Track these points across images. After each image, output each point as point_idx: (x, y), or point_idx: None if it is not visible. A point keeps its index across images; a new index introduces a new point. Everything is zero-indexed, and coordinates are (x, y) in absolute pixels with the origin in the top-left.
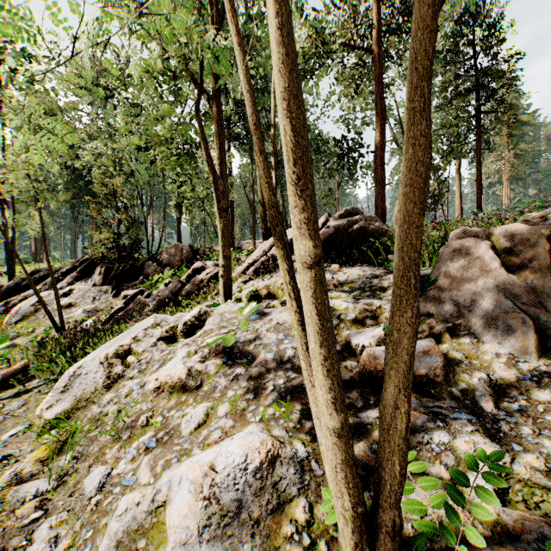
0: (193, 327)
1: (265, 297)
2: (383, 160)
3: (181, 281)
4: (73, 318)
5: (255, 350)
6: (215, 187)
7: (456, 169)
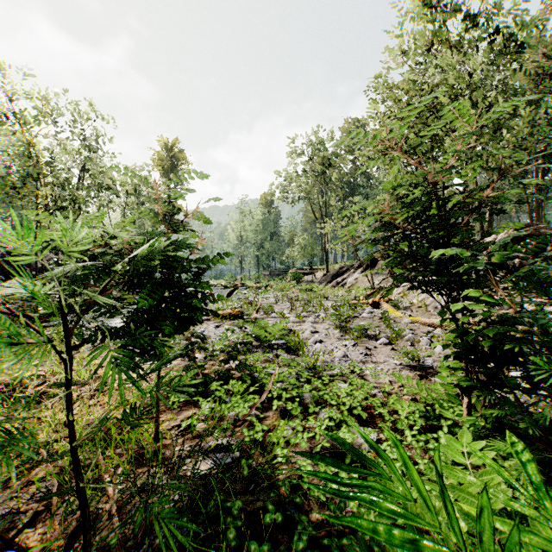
0: None
1: None
2: None
3: None
4: (375, 283)
5: None
6: None
7: None
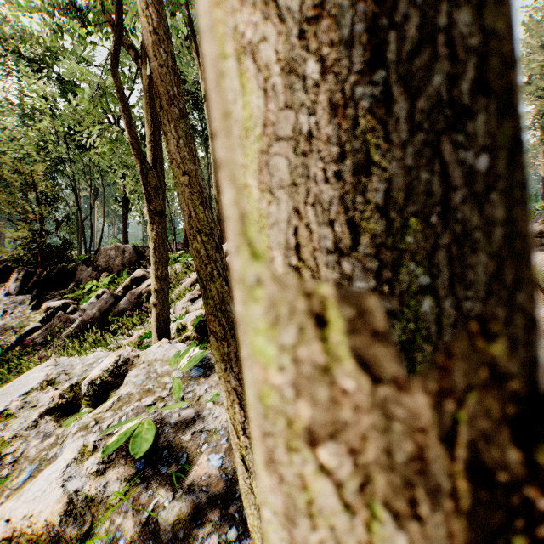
0: (105, 385)
1: None
2: None
3: (114, 294)
4: None
5: (192, 444)
6: (144, 180)
7: None
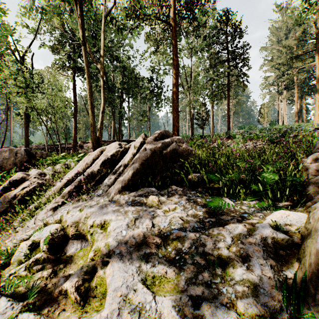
0: None
1: (73, 237)
2: (178, 96)
3: None
4: None
5: None
6: None
7: (211, 105)
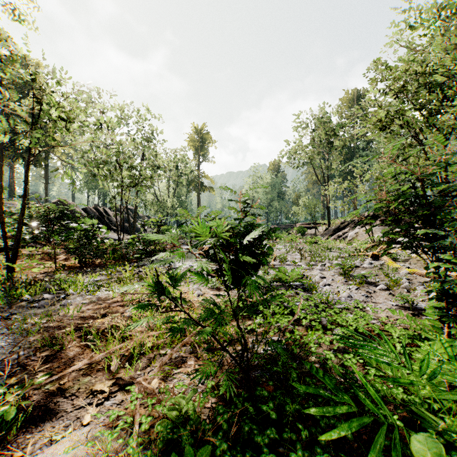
0: None
1: None
2: None
3: None
4: (375, 237)
5: None
6: None
7: None
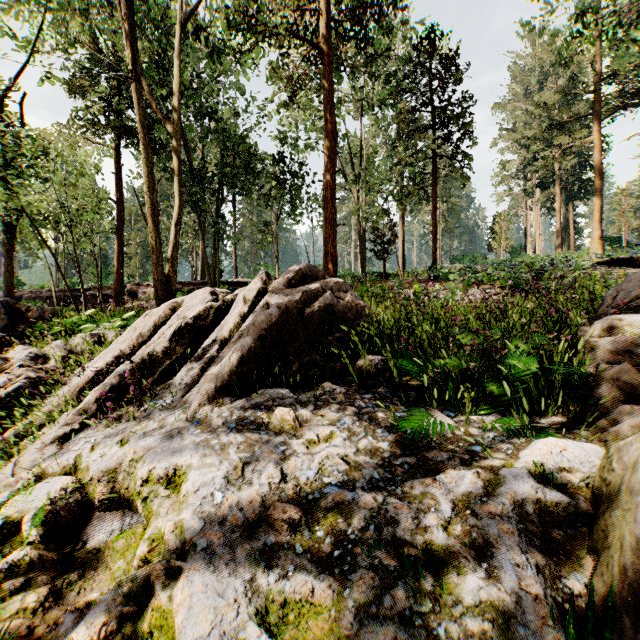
0: None
1: (103, 504)
2: (334, 193)
3: None
4: None
5: None
6: None
7: (400, 215)
